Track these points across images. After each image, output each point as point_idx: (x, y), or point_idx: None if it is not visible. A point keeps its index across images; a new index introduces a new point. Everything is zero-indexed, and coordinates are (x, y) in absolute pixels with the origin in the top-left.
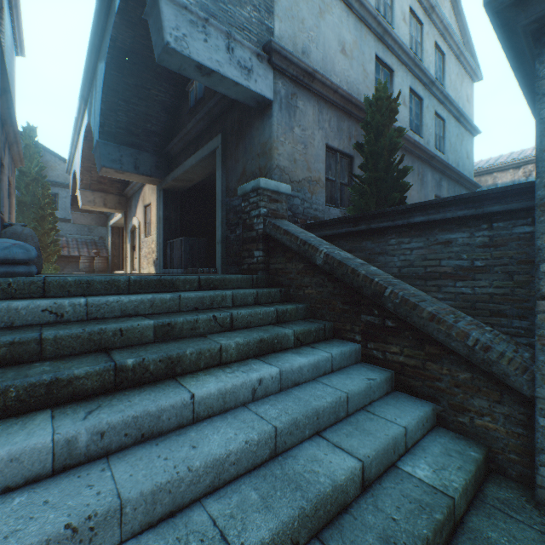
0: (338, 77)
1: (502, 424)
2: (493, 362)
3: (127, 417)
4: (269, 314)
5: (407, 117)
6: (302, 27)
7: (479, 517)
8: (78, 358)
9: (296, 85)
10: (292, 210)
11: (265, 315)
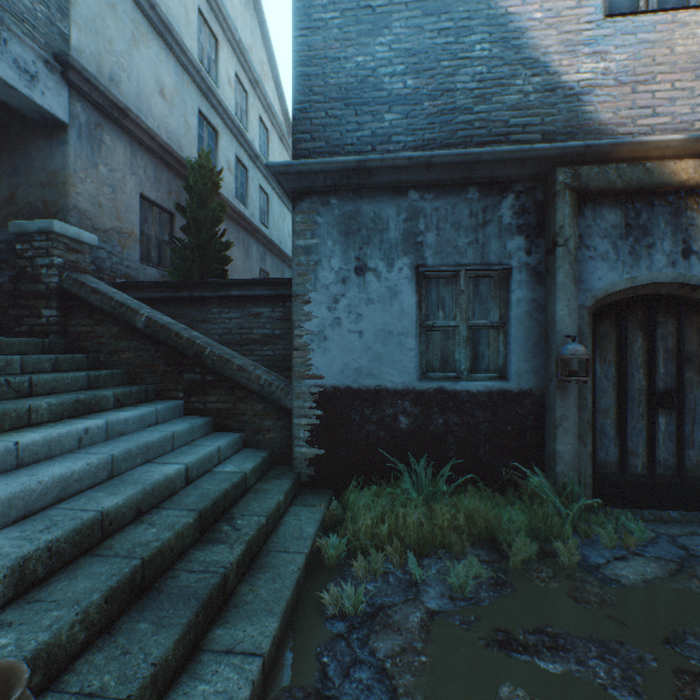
0: (157, 120)
1: (280, 432)
2: (274, 392)
3: None
4: (80, 379)
5: (233, 184)
6: (111, 49)
7: (262, 483)
8: None
9: (103, 115)
10: (97, 264)
11: (74, 380)
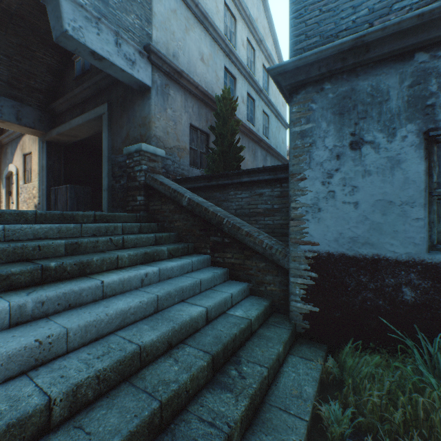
0: (199, 77)
1: (278, 286)
2: (273, 254)
3: (59, 293)
4: (150, 238)
5: (245, 111)
6: (173, 38)
7: (264, 329)
8: (8, 265)
9: (169, 78)
10: (166, 168)
11: (147, 239)
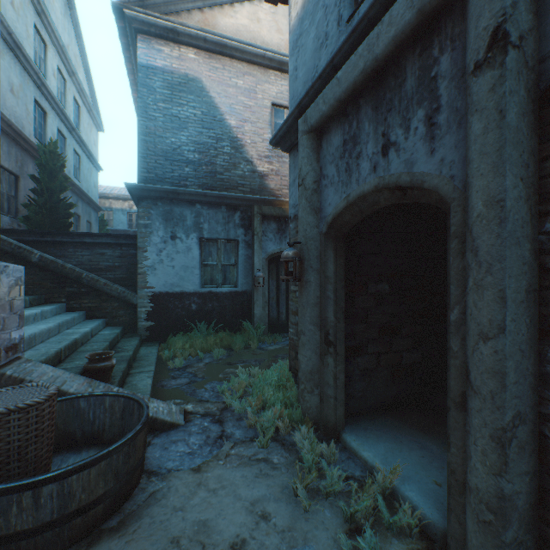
0: (9, 111)
1: (129, 317)
2: (127, 296)
3: None
4: None
5: None
6: None
7: (125, 339)
8: None
9: None
10: None
11: None
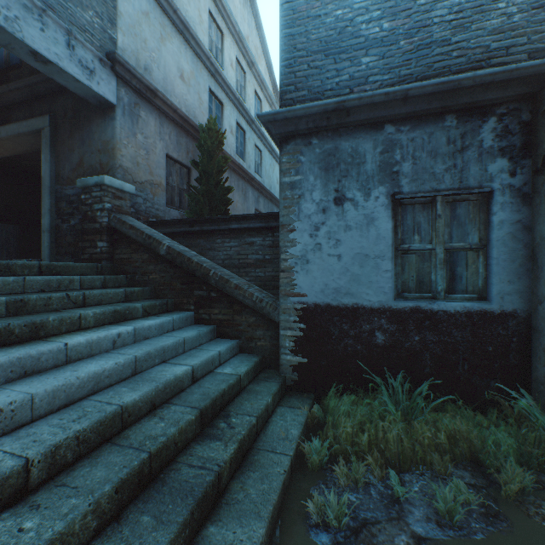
0: (178, 98)
1: (269, 341)
2: (264, 307)
3: (13, 358)
4: (119, 294)
5: (234, 143)
6: (145, 46)
7: (254, 384)
8: None
9: (139, 96)
10: (135, 208)
11: (115, 295)
